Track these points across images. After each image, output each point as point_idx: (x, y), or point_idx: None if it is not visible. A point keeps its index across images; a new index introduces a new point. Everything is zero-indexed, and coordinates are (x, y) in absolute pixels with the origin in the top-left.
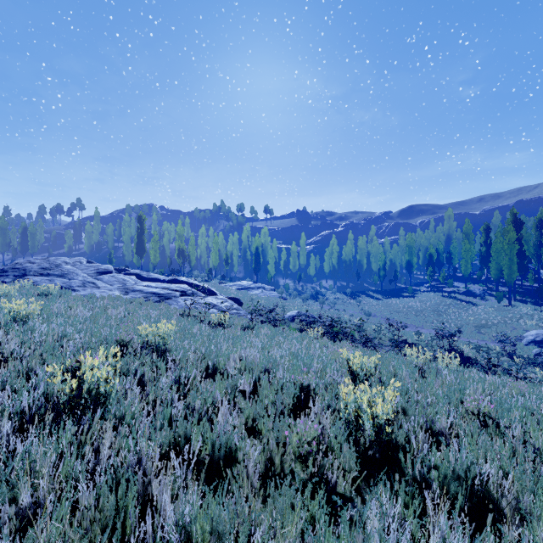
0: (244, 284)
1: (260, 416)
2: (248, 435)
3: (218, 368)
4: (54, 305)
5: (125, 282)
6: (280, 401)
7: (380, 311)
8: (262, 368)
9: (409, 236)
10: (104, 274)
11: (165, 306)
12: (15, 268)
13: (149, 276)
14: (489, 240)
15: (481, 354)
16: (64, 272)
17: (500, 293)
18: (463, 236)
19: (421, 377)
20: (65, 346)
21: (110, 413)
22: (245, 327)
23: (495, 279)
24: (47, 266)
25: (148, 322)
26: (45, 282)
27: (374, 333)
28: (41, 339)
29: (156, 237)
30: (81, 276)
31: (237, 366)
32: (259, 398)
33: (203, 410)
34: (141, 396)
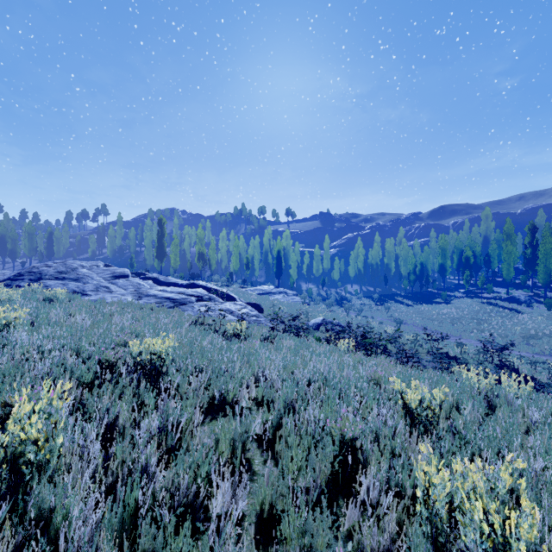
0: (265, 289)
1: (281, 496)
2: (261, 538)
3: (227, 398)
4: (52, 312)
5: (140, 286)
6: (312, 467)
7: (411, 319)
8: (284, 401)
9: (442, 237)
10: (120, 278)
11: (179, 313)
12: (31, 272)
13: (167, 280)
14: (535, 241)
15: (538, 371)
16: (80, 276)
17: (550, 300)
18: (504, 237)
19: (486, 409)
20: (25, 370)
21: (30, 506)
22: (265, 338)
23: (544, 284)
24: (63, 270)
25: (154, 332)
26: (59, 287)
27: (410, 344)
28: (1, 359)
29: (176, 241)
30: (96, 280)
31: (252, 393)
32: (280, 454)
33: (192, 486)
34: (102, 458)
